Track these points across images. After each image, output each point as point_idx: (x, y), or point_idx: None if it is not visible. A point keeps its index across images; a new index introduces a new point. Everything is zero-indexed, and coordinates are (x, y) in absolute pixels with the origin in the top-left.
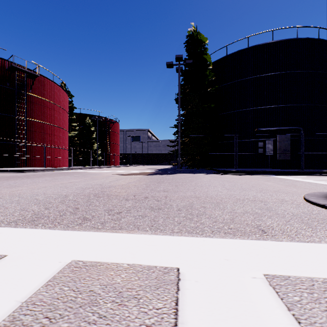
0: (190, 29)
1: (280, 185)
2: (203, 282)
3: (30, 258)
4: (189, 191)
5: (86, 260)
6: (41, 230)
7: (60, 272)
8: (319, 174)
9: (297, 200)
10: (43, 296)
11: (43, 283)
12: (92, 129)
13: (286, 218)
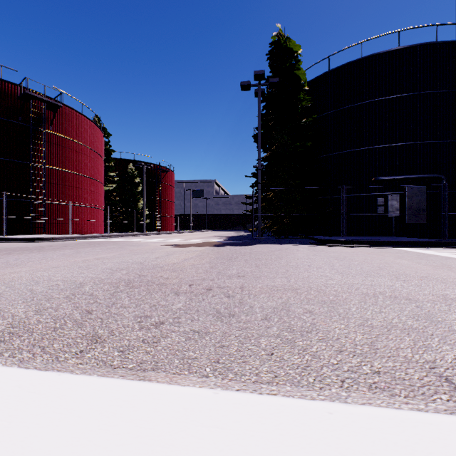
0: (276, 34)
1: (424, 265)
2: None
3: None
4: (279, 277)
5: None
6: (2, 368)
7: None
8: None
9: None
10: None
11: None
12: (137, 180)
13: None
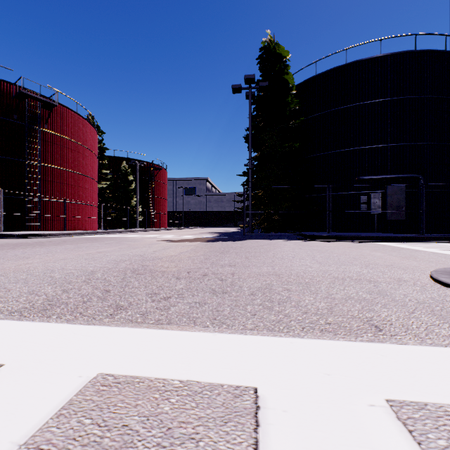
0: (265, 40)
1: (394, 256)
2: (295, 412)
3: (37, 370)
4: (265, 266)
5: (118, 373)
6: (55, 324)
7: (80, 392)
8: (446, 241)
9: (421, 280)
10: (53, 434)
11: (54, 411)
12: (130, 178)
13: (408, 308)
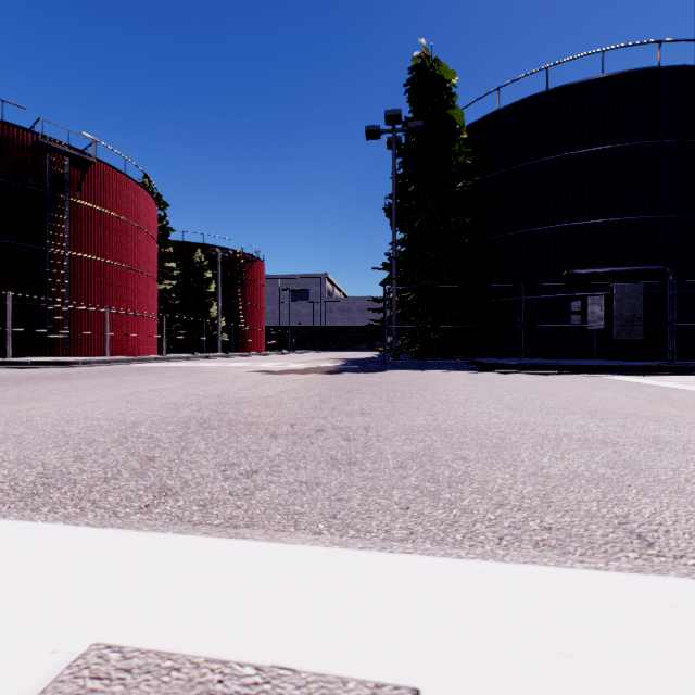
0: (418, 55)
1: (634, 399)
2: None
3: None
4: (421, 415)
5: (132, 644)
6: (42, 525)
7: None
8: None
9: (694, 440)
10: None
11: None
12: (208, 275)
13: (690, 497)
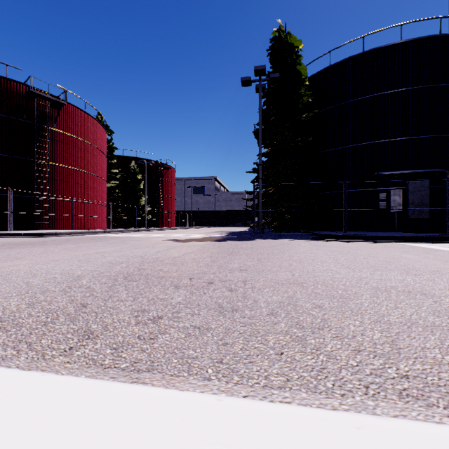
0: (276, 30)
1: (433, 260)
2: None
3: None
4: (282, 271)
5: None
6: None
7: None
8: None
9: None
10: None
11: None
12: (139, 177)
13: None
